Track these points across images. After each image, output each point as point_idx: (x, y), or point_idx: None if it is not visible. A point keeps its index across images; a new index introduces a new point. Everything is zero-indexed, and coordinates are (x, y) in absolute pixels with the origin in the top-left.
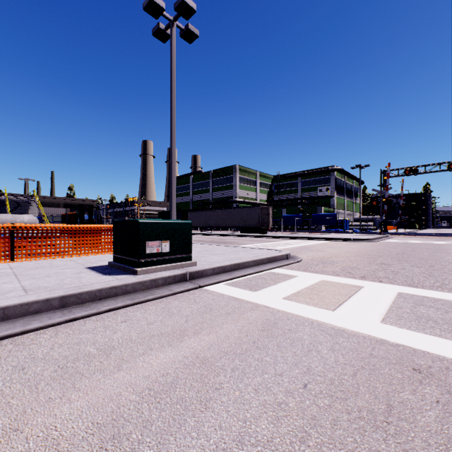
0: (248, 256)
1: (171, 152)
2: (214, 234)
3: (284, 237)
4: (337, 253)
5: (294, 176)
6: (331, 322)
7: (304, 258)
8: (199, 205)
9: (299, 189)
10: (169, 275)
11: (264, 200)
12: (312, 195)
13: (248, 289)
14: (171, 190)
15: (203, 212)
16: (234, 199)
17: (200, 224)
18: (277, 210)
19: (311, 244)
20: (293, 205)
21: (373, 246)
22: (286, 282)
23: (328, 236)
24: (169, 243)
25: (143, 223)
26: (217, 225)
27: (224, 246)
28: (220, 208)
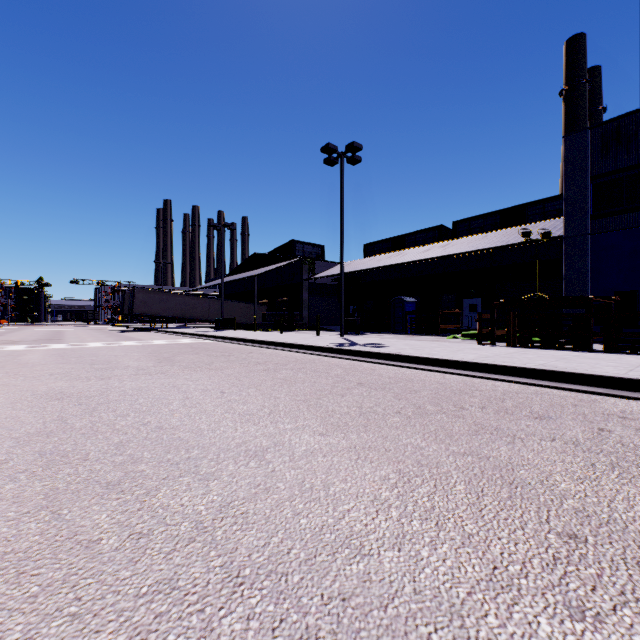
0: None
1: None
2: None
3: None
4: None
5: None
6: (4, 330)
7: None
8: None
9: None
10: None
11: None
12: None
13: None
14: None
15: None
16: None
17: None
18: None
19: None
20: None
21: None
22: None
23: None
24: None
25: None
26: None
27: None
28: None
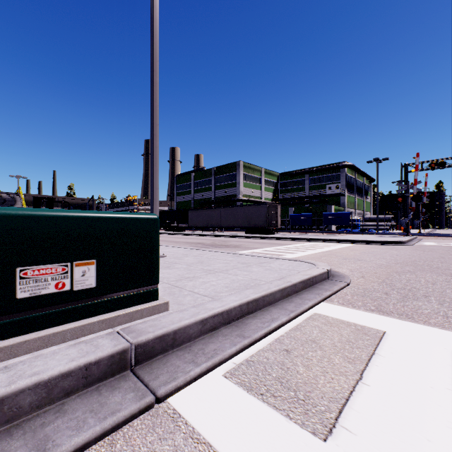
0: (267, 275)
1: (151, 120)
2: (216, 234)
3: (297, 239)
4: (389, 265)
5: (301, 173)
6: None
7: (349, 274)
8: (201, 204)
9: (307, 187)
10: (67, 370)
11: (269, 198)
12: (321, 194)
13: (298, 412)
14: (152, 174)
15: (204, 211)
16: (237, 197)
17: (201, 224)
18: (284, 209)
19: (336, 249)
20: (300, 203)
21: (419, 251)
22: (382, 367)
23: (348, 237)
24: (95, 266)
25: (3, 217)
26: (220, 225)
27: (227, 253)
28: (223, 206)
